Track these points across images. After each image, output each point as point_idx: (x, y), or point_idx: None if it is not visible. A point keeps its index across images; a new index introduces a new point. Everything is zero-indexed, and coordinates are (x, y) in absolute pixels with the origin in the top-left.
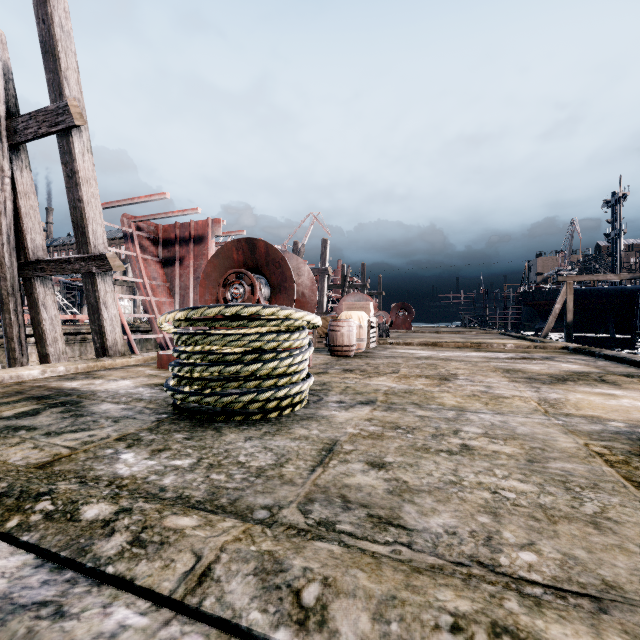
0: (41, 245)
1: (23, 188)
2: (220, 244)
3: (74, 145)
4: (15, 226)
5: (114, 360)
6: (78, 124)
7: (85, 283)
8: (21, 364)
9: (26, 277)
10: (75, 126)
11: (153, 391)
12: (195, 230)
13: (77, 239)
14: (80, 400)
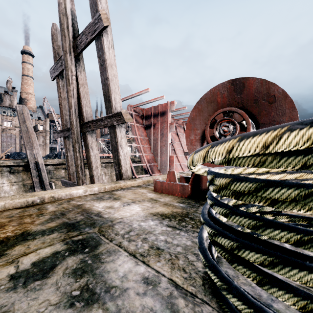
0: (90, 114)
1: (81, 82)
2: (172, 116)
3: (104, 43)
4: (78, 104)
5: (126, 182)
6: (105, 25)
7: (110, 133)
8: (82, 180)
9: (83, 132)
10: (104, 28)
11: (164, 229)
12: (161, 109)
13: (106, 105)
14: (99, 238)
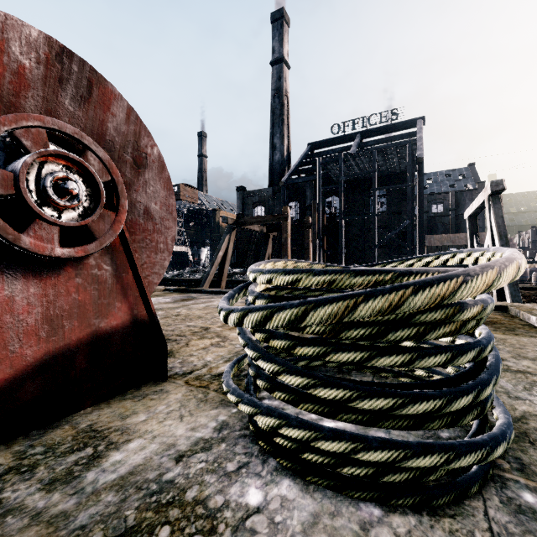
0: None
1: None
2: None
3: None
4: None
5: None
6: None
7: None
8: None
9: None
10: None
11: None
12: None
13: None
14: None
